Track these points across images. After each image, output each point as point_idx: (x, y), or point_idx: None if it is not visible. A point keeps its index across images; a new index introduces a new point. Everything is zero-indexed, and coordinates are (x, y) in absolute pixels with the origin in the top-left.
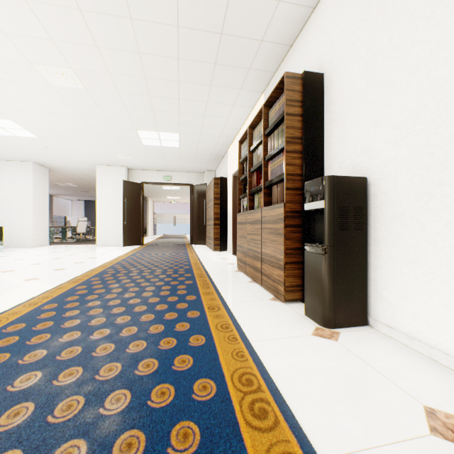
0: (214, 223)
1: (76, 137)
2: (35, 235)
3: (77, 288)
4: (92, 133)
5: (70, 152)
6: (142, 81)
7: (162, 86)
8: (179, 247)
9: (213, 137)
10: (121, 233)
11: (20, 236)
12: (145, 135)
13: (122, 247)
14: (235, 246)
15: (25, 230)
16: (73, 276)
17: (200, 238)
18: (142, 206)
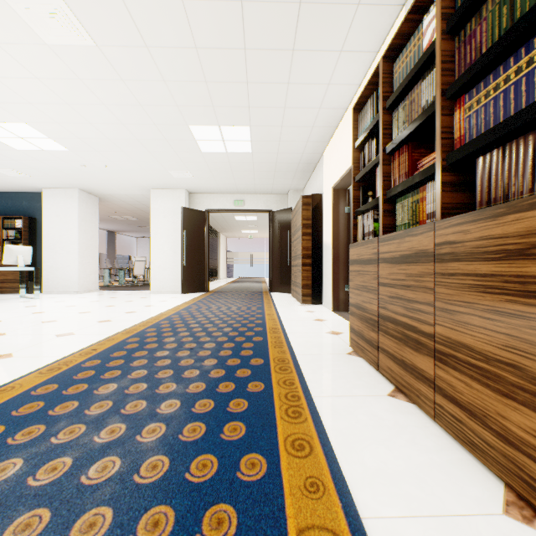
0: (303, 263)
1: (114, 145)
2: (80, 278)
3: (35, 392)
4: (131, 136)
5: (114, 171)
6: (178, 12)
7: (213, 18)
8: (252, 297)
9: (302, 128)
10: (180, 276)
11: (65, 280)
12: (201, 135)
13: (179, 295)
14: (336, 299)
15: (69, 272)
16: (67, 352)
17: (282, 284)
18: (207, 240)
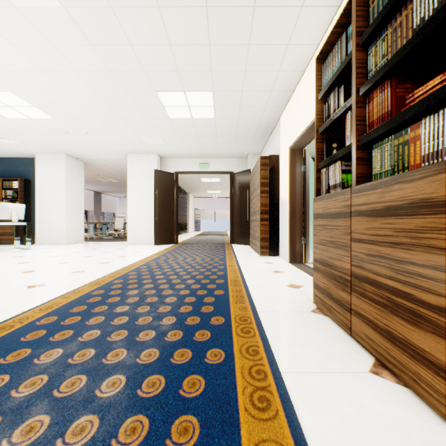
0: (261, 218)
1: (91, 113)
2: (67, 231)
3: None
4: (105, 103)
5: (94, 137)
6: None
7: None
8: (216, 249)
9: (261, 93)
10: (153, 229)
11: (54, 233)
12: (168, 101)
13: (152, 247)
14: (292, 251)
15: (58, 226)
16: (29, 306)
17: (242, 237)
18: (176, 199)
